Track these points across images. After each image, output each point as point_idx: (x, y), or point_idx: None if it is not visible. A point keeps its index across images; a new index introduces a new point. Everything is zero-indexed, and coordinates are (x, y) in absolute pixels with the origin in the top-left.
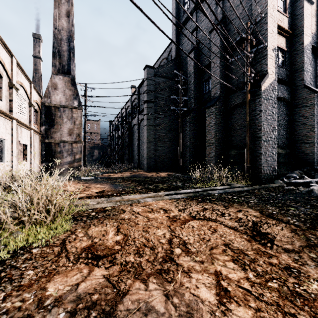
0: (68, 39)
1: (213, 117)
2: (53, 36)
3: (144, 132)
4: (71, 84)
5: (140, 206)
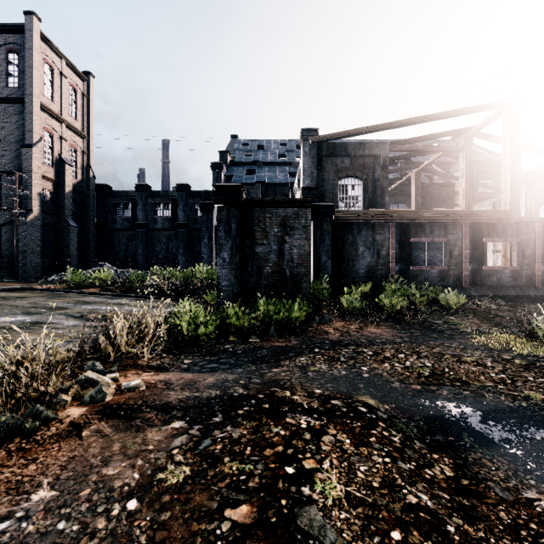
0: None
1: None
2: None
3: None
4: None
5: None
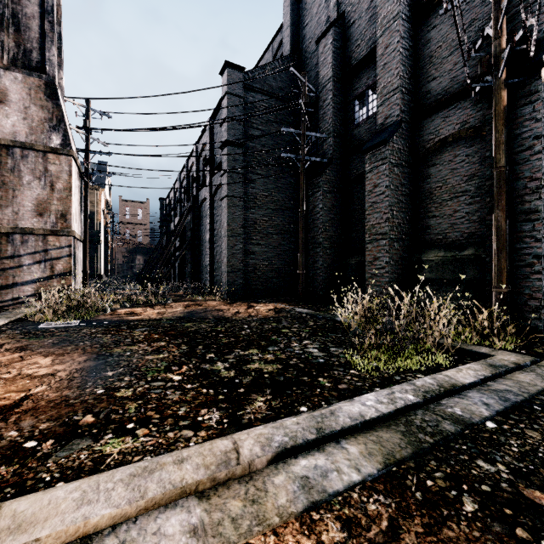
0: None
1: (385, 171)
2: None
3: (221, 214)
4: (46, 95)
5: None
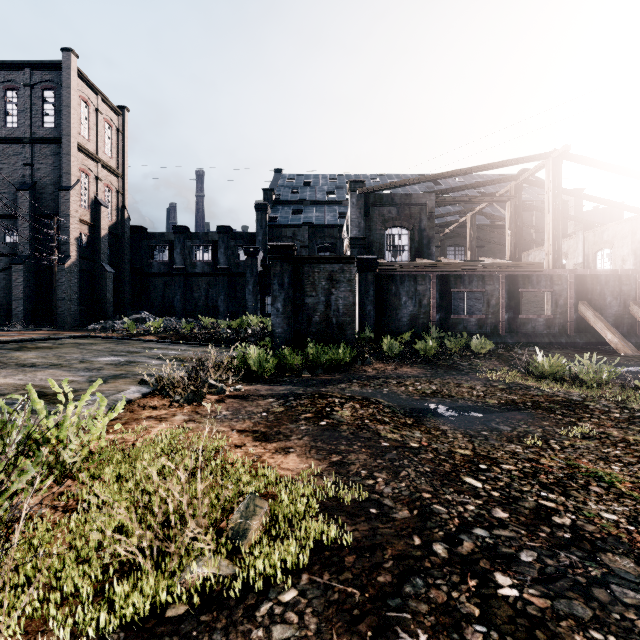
0: None
1: (22, 274)
2: None
3: None
4: None
5: None
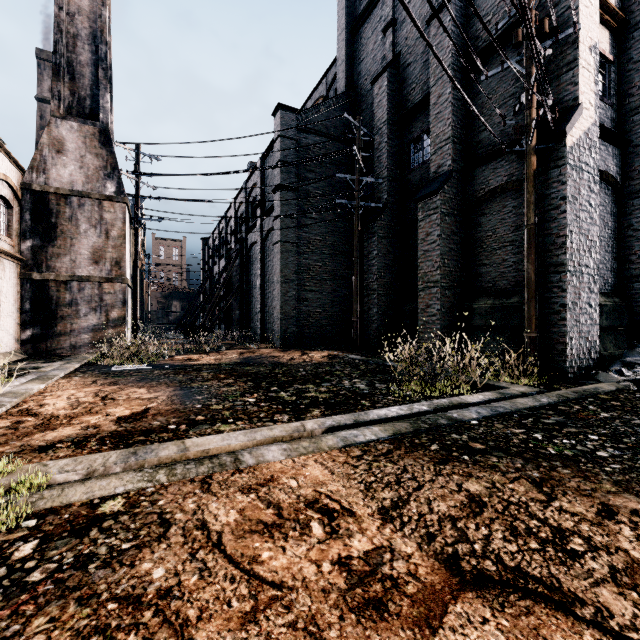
0: (93, 37)
1: (436, 220)
2: (55, 26)
3: (274, 259)
4: (101, 143)
5: (236, 493)
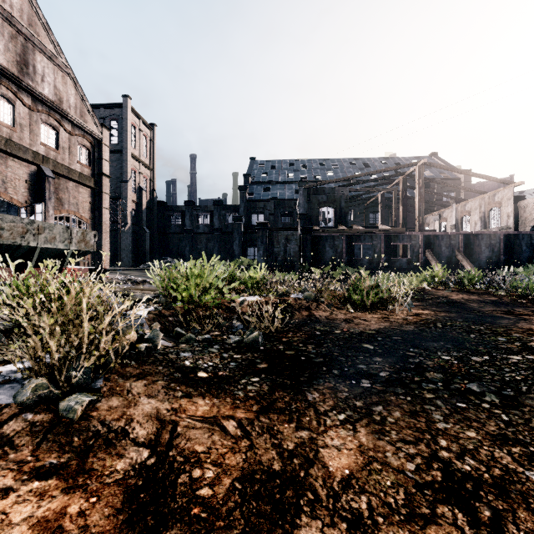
0: None
1: None
2: None
3: None
4: None
5: None
